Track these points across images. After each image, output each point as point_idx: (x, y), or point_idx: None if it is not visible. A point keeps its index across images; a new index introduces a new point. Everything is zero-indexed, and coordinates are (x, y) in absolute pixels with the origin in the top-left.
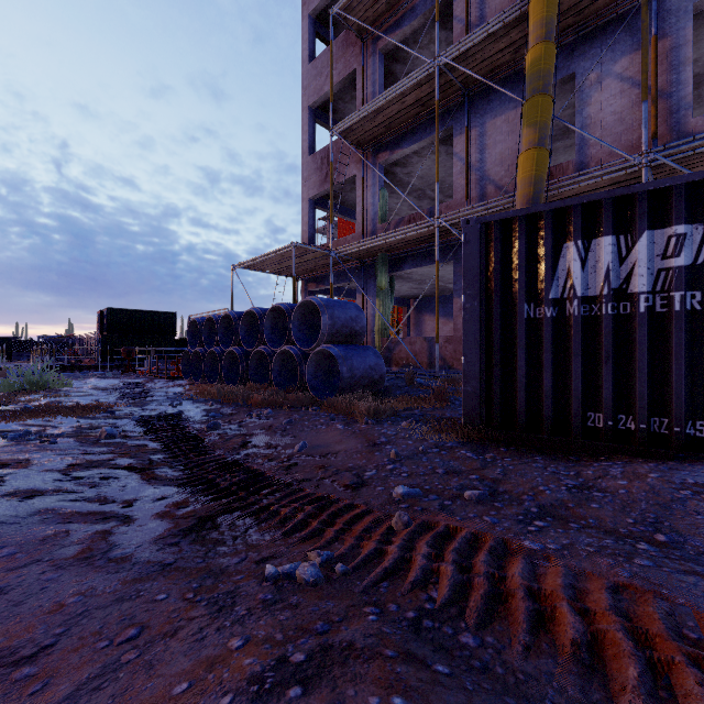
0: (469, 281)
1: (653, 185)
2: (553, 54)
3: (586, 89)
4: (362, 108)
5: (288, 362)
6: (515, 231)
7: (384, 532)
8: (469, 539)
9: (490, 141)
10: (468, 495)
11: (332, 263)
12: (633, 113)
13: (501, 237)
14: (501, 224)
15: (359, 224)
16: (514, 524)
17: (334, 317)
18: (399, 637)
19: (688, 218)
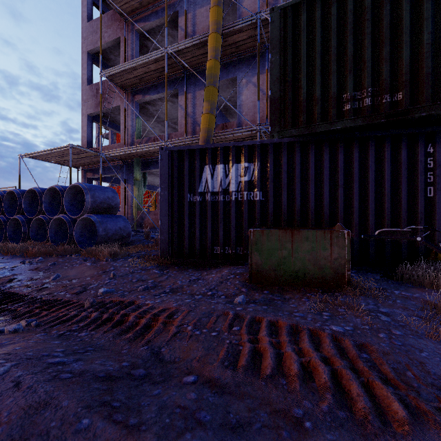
0: (163, 180)
1: (237, 144)
2: (219, 67)
3: (241, 87)
4: (122, 64)
5: (63, 226)
6: (184, 157)
7: (77, 308)
8: (118, 303)
9: (198, 102)
10: (139, 288)
11: (103, 160)
12: (260, 104)
13: (178, 159)
14: (178, 152)
15: (122, 137)
16: (151, 296)
17: (95, 196)
18: (46, 338)
19: (249, 160)
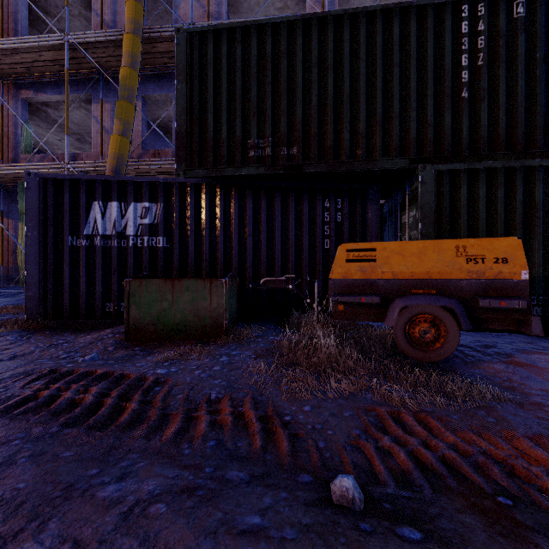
0: (30, 216)
1: (136, 179)
2: (137, 78)
3: None
4: None
5: None
6: (64, 188)
7: None
8: None
9: None
10: None
11: None
12: None
13: (54, 189)
14: (54, 181)
15: None
16: None
17: None
18: None
19: (150, 199)
